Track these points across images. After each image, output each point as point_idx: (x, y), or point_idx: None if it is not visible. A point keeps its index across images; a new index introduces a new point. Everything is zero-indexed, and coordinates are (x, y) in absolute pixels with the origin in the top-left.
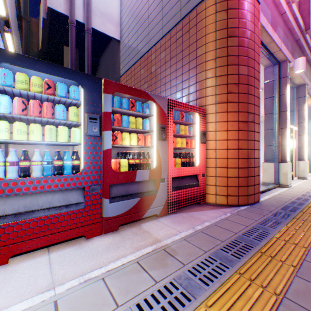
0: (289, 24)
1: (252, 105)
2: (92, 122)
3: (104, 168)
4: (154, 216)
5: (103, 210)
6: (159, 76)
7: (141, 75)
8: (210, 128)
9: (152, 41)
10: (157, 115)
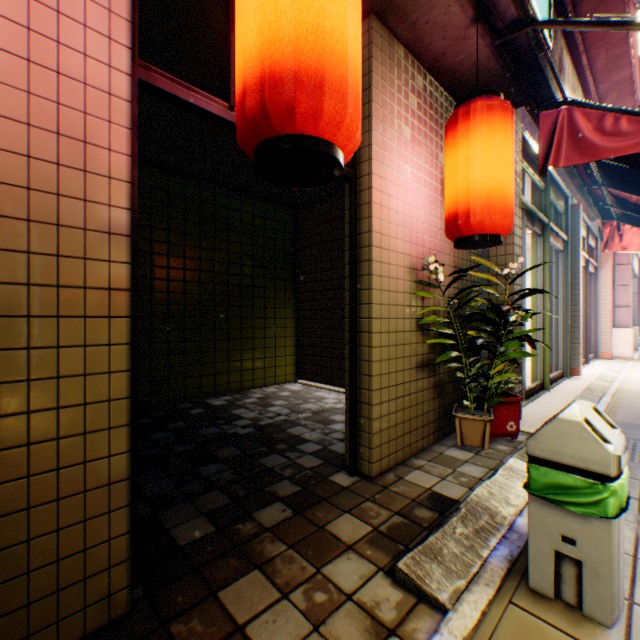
0: None
1: None
2: None
3: None
4: None
5: None
6: None
7: None
8: None
9: None
10: None
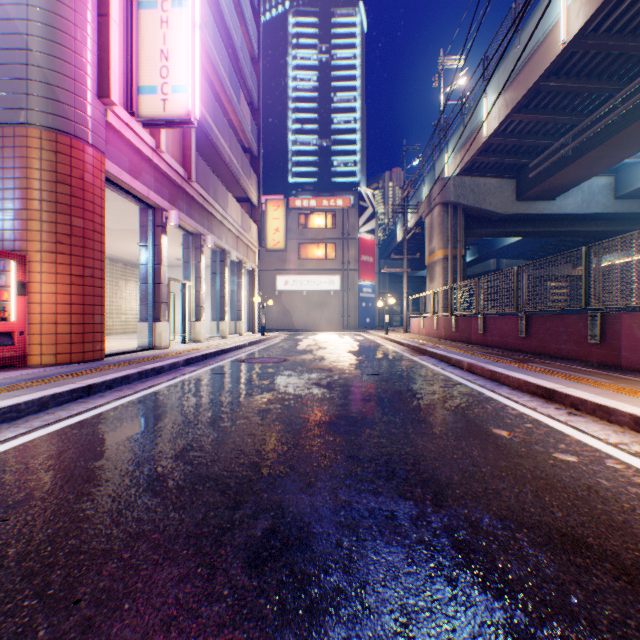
0: (163, 170)
1: (93, 260)
2: None
3: None
4: None
5: None
6: None
7: None
8: (35, 278)
9: None
10: None
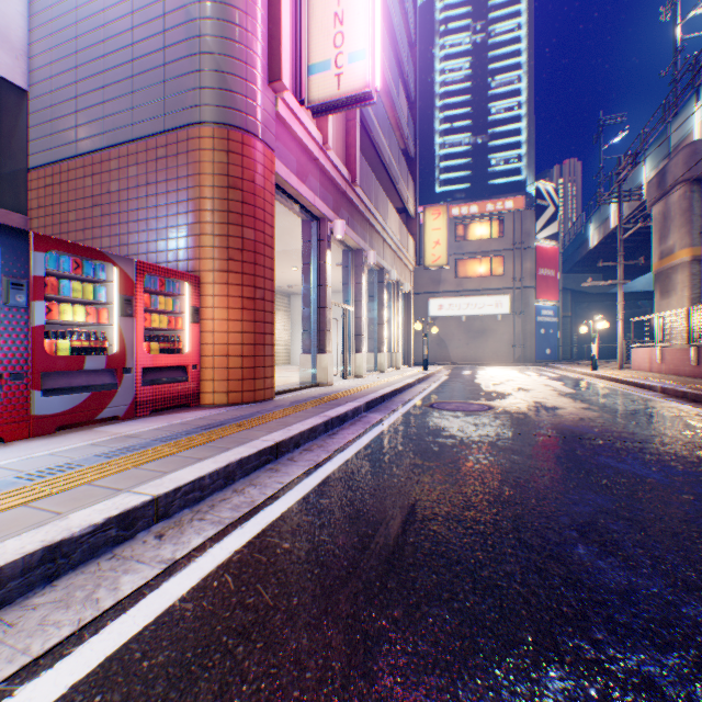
0: (328, 173)
1: (263, 279)
2: (16, 289)
3: (34, 350)
4: (116, 422)
5: (32, 406)
6: (127, 204)
7: (88, 187)
8: (207, 302)
9: (113, 136)
10: (120, 283)
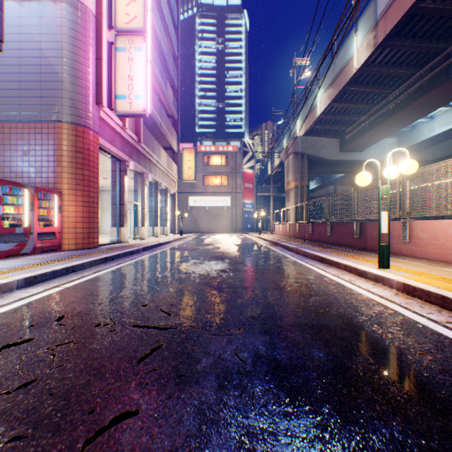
0: (126, 138)
1: (94, 193)
2: None
3: None
4: (26, 256)
5: None
6: (16, 152)
7: None
8: (66, 203)
9: (6, 116)
10: (29, 197)
